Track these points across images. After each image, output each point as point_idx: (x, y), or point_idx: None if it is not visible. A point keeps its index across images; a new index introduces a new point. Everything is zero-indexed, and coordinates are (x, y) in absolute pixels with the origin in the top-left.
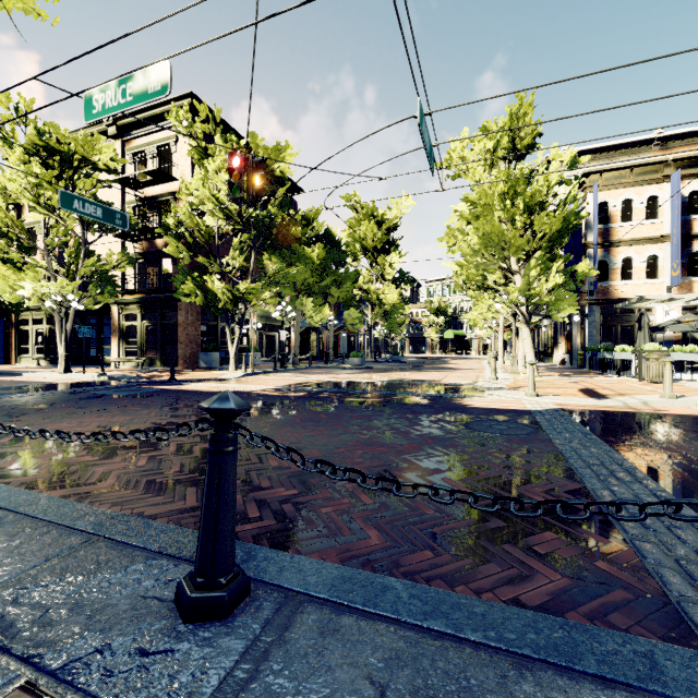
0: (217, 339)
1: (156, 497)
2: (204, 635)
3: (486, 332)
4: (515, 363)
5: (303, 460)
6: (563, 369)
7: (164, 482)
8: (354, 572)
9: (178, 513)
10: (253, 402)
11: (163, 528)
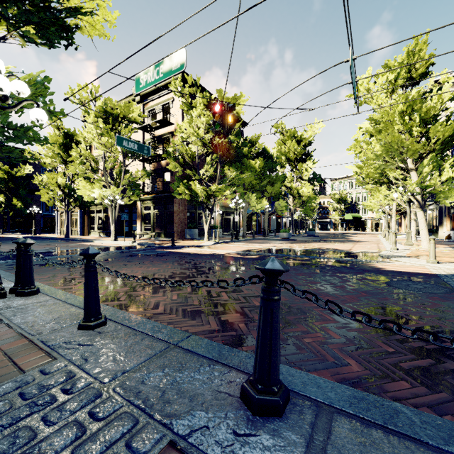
0: (196, 221)
1: (191, 321)
2: (271, 427)
3: (378, 214)
4: (409, 238)
5: (341, 310)
6: (449, 242)
7: (192, 311)
8: (362, 393)
9: (208, 332)
10: (226, 261)
11: (210, 343)
